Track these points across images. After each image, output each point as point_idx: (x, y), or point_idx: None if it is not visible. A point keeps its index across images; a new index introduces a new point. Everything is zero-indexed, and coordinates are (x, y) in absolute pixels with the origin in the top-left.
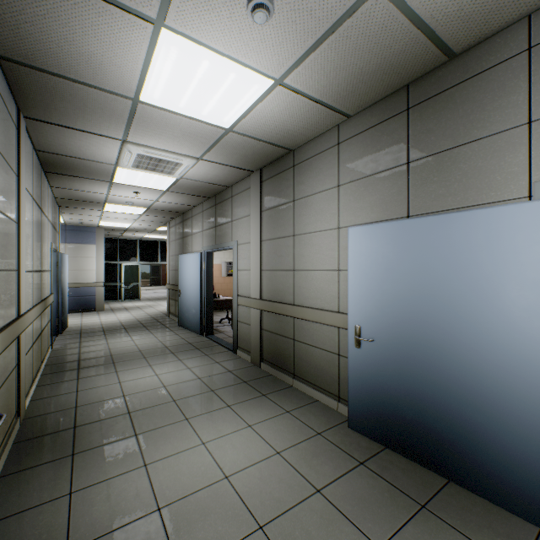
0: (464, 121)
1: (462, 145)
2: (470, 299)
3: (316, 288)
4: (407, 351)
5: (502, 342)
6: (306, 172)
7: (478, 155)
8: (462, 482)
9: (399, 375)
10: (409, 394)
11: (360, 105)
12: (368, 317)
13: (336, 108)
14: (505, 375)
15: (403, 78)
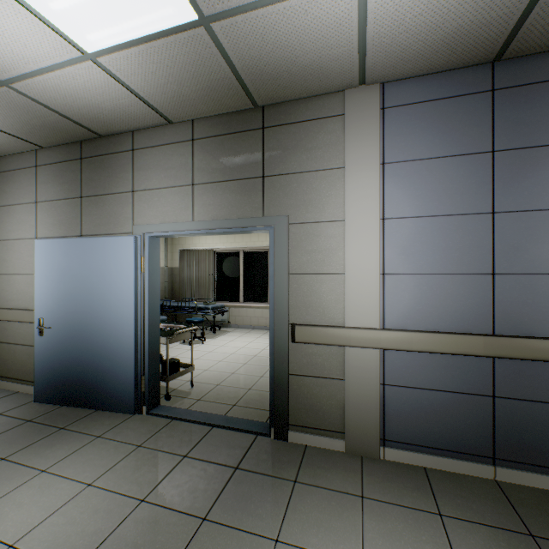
0: (109, 180)
1: (108, 194)
2: (105, 292)
3: (19, 290)
4: (74, 331)
5: (118, 316)
6: (10, 182)
7: (115, 203)
8: (101, 407)
9: (69, 350)
10: (75, 361)
11: (48, 143)
12: (49, 310)
13: (24, 138)
14: (119, 334)
15: (74, 137)
